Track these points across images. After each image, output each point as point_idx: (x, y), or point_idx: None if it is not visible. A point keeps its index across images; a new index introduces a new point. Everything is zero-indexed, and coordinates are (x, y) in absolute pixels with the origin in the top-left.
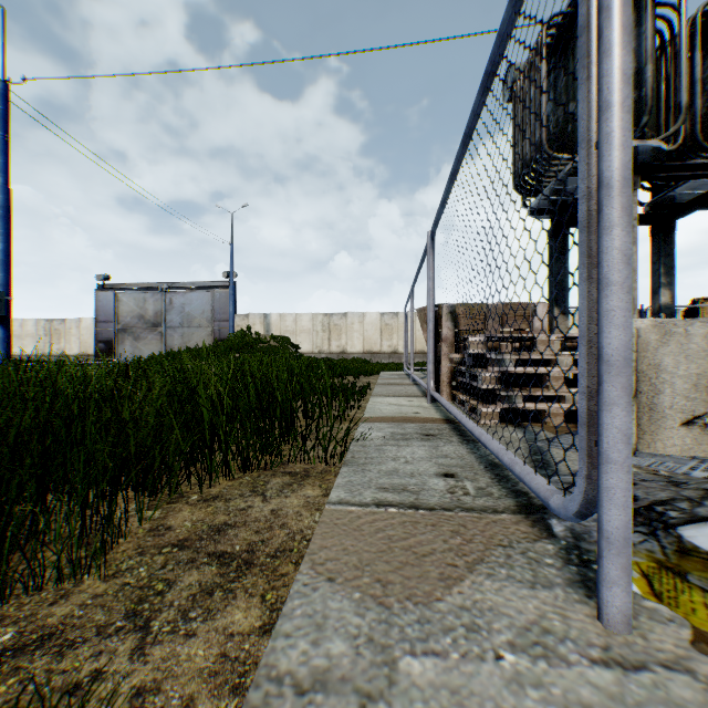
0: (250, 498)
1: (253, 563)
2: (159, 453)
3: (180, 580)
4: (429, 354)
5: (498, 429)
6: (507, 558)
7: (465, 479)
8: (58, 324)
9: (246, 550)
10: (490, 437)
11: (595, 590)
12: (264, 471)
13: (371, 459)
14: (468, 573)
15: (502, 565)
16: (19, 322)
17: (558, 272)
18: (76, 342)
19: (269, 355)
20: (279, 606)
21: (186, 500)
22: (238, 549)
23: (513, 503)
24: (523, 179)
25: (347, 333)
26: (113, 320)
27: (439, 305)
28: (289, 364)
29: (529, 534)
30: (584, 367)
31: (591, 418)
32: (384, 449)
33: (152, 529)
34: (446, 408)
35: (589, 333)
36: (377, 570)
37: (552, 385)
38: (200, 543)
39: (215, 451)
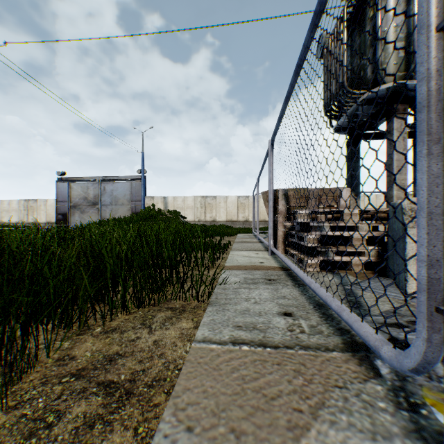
0: (139, 330)
1: (133, 393)
2: (71, 296)
3: (69, 411)
4: (270, 222)
5: (319, 275)
6: (344, 401)
7: (300, 318)
8: (32, 203)
9: (129, 379)
10: (318, 285)
11: (432, 442)
12: (153, 307)
13: (229, 300)
14: (313, 420)
15: (342, 410)
16: (7, 201)
17: (353, 169)
18: (44, 214)
19: (165, 223)
20: (148, 441)
21: (91, 332)
22: (123, 378)
23: (340, 341)
24: (331, 108)
25: (216, 209)
26: (67, 200)
27: (276, 190)
28: (178, 229)
29: (358, 374)
30: (424, 237)
31: (431, 285)
32: (239, 291)
33: (59, 359)
34: (282, 260)
35: (429, 205)
36: (232, 416)
37: (356, 244)
38: (94, 373)
39: (115, 294)
